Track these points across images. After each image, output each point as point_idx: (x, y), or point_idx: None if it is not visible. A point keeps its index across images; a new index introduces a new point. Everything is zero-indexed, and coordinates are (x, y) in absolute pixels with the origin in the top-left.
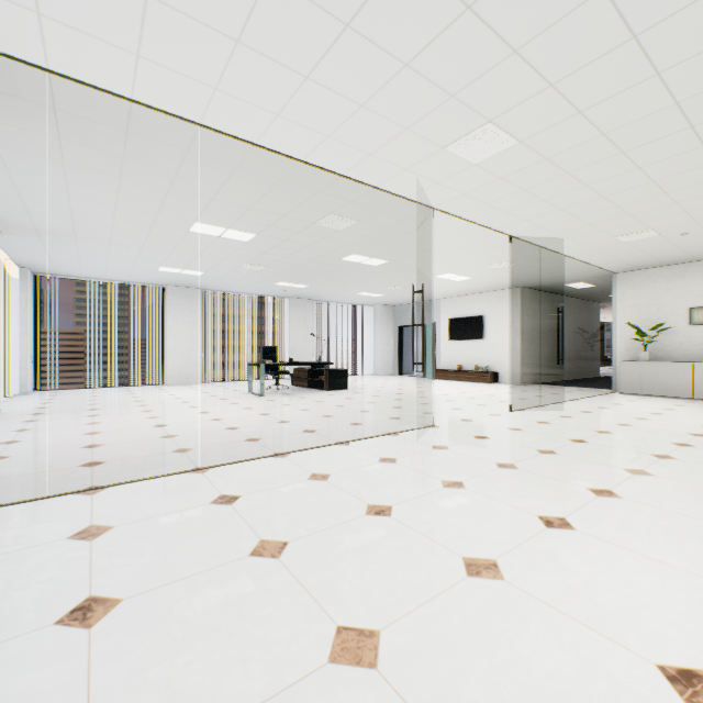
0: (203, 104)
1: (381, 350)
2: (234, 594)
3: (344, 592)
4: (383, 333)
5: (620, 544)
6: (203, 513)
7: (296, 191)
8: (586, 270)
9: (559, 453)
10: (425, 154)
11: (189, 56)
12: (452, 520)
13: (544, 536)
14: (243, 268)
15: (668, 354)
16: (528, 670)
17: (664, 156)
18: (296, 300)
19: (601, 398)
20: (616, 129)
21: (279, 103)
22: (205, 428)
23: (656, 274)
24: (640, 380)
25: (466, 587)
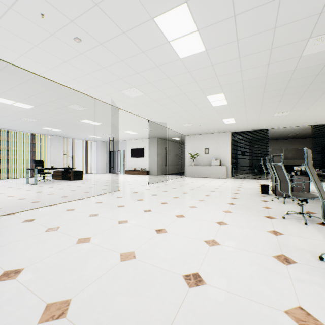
0: (14, 58)
1: (100, 162)
2: (42, 239)
3: (81, 233)
4: (101, 154)
5: (161, 212)
6: (20, 225)
7: (58, 93)
8: (177, 134)
9: (158, 195)
10: (114, 91)
11: (11, 43)
12: (118, 214)
13: (143, 214)
14: (23, 119)
15: (199, 163)
16: (127, 235)
17: (186, 105)
18: (54, 136)
19: (180, 178)
20: (171, 96)
21: (53, 66)
22: (6, 200)
23: (196, 137)
24: (192, 172)
25: (117, 226)
